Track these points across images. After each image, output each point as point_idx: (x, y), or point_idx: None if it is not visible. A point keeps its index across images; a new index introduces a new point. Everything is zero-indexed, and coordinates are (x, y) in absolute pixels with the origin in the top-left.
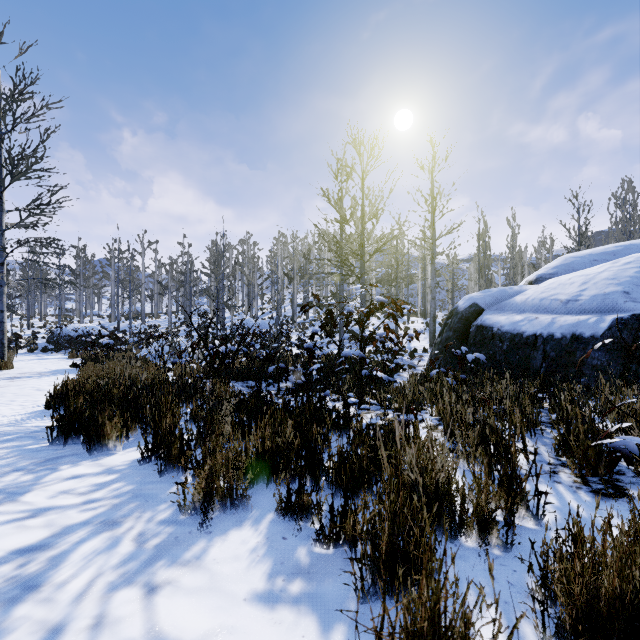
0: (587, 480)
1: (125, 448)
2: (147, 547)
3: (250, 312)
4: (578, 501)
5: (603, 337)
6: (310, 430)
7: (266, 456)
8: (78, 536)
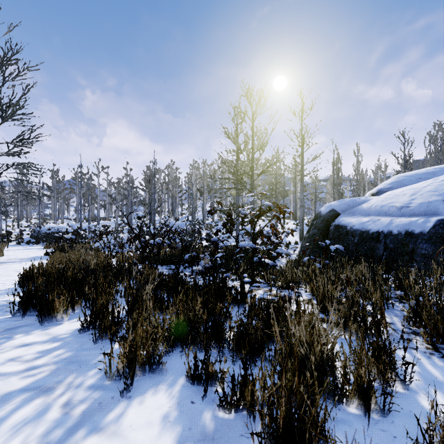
0: (437, 347)
1: (71, 319)
2: (73, 413)
3: (173, 216)
4: (434, 366)
5: (429, 233)
6: (215, 307)
7: (179, 327)
8: (14, 403)
